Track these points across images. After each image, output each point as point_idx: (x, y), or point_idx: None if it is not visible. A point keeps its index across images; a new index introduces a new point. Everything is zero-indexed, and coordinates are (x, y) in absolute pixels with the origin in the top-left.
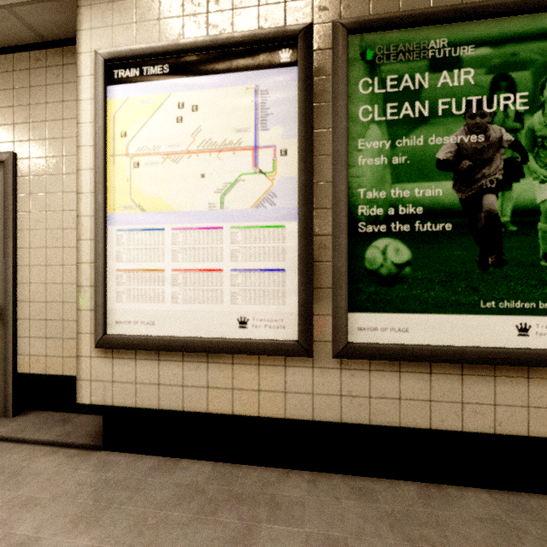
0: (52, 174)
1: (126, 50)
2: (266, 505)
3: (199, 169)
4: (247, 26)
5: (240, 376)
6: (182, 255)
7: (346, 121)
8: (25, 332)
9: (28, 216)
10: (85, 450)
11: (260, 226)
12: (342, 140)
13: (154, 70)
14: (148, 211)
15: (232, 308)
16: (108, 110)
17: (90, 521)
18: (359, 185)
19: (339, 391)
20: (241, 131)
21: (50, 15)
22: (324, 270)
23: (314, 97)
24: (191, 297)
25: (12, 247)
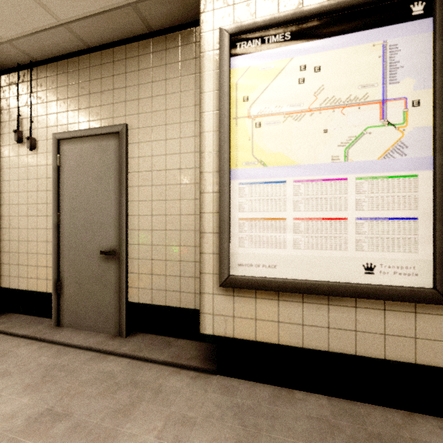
0: (157, 140)
1: (250, 23)
2: None
3: (321, 125)
4: None
5: (364, 319)
6: (304, 205)
7: None
8: (134, 269)
9: (137, 175)
10: (201, 373)
11: (388, 176)
12: None
13: (275, 38)
14: (269, 166)
15: (356, 255)
16: (231, 79)
17: None
18: None
19: None
20: (367, 86)
21: (164, 7)
22: None
23: None
24: (313, 243)
25: (125, 200)
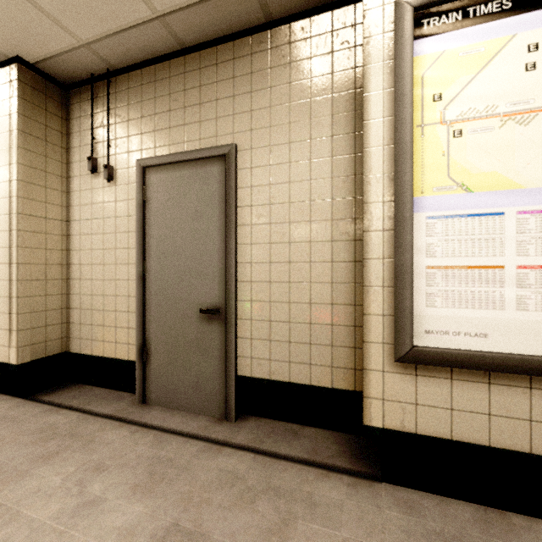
0: (277, 164)
1: None
2: None
3: None
4: None
5: None
6: (535, 247)
7: None
8: (245, 332)
9: (249, 210)
10: (359, 479)
11: None
12: None
13: (486, 8)
14: (476, 191)
15: None
16: (414, 70)
17: None
18: None
19: None
20: None
21: None
22: None
23: None
24: None
25: (234, 243)
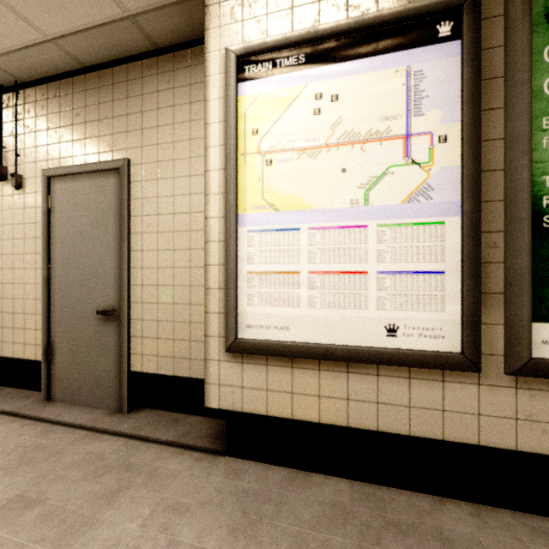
0: (163, 178)
1: (259, 44)
2: (434, 539)
3: (339, 163)
4: (395, 2)
5: (387, 389)
6: (320, 257)
7: (529, 97)
8: (137, 332)
9: (141, 220)
10: (208, 454)
11: (412, 223)
12: (523, 119)
13: (288, 62)
14: (281, 210)
15: (378, 315)
16: (239, 108)
17: (247, 536)
18: (543, 172)
19: (514, 414)
20: (389, 118)
21: (168, 21)
22: (493, 272)
23: (481, 73)
24: (330, 301)
25: (126, 250)
